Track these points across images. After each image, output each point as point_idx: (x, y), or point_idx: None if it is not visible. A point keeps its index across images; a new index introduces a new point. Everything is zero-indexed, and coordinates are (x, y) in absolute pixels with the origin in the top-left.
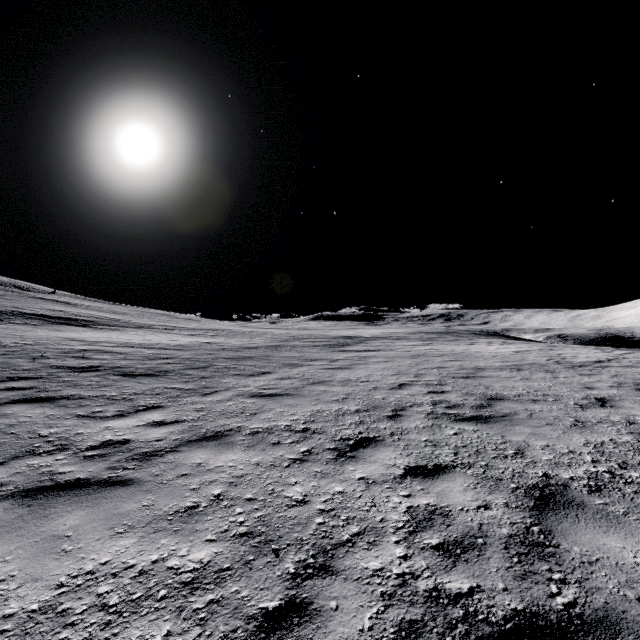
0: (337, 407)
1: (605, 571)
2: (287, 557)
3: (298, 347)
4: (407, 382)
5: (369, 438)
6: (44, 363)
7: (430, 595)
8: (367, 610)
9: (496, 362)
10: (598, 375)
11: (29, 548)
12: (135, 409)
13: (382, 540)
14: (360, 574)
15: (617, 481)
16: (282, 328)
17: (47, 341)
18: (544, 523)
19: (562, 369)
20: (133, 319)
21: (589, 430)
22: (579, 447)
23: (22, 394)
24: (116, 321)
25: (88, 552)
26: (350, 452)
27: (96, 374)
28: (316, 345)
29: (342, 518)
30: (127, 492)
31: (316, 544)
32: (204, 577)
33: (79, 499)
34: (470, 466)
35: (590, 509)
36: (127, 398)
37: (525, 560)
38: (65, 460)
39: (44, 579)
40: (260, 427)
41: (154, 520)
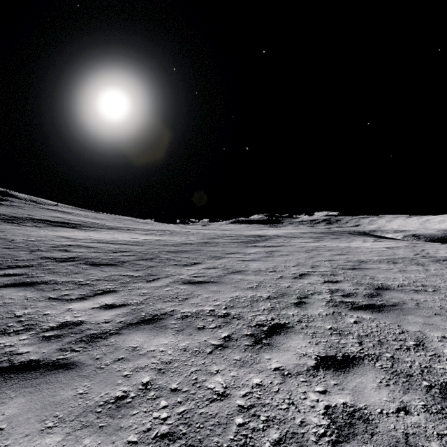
0: (252, 294)
1: None
2: None
3: (221, 243)
4: (306, 272)
5: (280, 324)
6: (37, 255)
7: None
8: None
9: (374, 256)
10: None
11: None
12: (94, 293)
13: None
14: None
15: None
16: (210, 229)
17: (45, 238)
18: None
19: (430, 262)
20: (107, 223)
21: None
22: None
23: (14, 279)
24: (96, 224)
25: None
26: (265, 339)
27: (72, 263)
28: (234, 242)
29: (262, 418)
30: (68, 377)
31: None
32: None
33: (25, 383)
34: (377, 358)
35: None
36: (90, 283)
37: None
38: (27, 340)
39: None
40: (189, 311)
41: (84, 412)
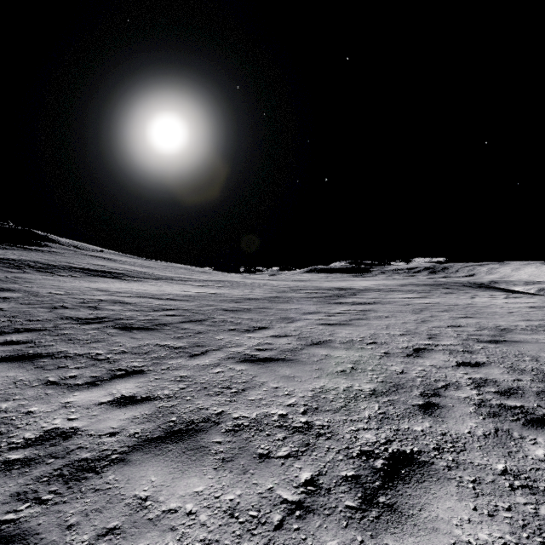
0: (345, 384)
1: None
2: None
3: (295, 299)
4: (423, 346)
5: (405, 455)
6: (58, 313)
7: None
8: None
9: (518, 320)
10: None
11: None
12: (112, 374)
13: None
14: None
15: None
16: (280, 280)
17: (76, 291)
18: None
19: None
20: (157, 272)
21: None
22: None
23: (12, 350)
24: (142, 273)
25: None
26: (383, 492)
27: (97, 326)
28: (312, 297)
29: None
30: None
31: None
32: None
33: None
34: None
35: None
36: (111, 358)
37: None
38: None
39: None
40: (246, 417)
41: None
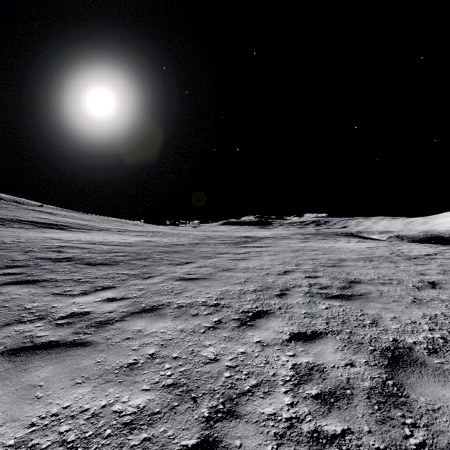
0: (240, 288)
1: (446, 417)
2: (203, 403)
3: (212, 244)
4: (290, 269)
5: (263, 311)
6: (32, 255)
7: (312, 436)
8: (264, 448)
9: (354, 255)
10: (428, 265)
11: (11, 395)
12: (95, 289)
13: (274, 390)
14: (258, 418)
15: (449, 345)
16: (201, 230)
17: (35, 240)
18: (396, 378)
19: (402, 260)
20: (96, 224)
21: (425, 306)
22: (418, 319)
23: (15, 278)
24: (84, 226)
25: (54, 398)
26: (249, 322)
27: (68, 263)
28: (225, 243)
29: (244, 373)
30: (86, 351)
31: (224, 393)
32: (140, 419)
33: (50, 356)
34: (338, 333)
35: (430, 367)
36: (89, 281)
37: (383, 408)
38: (42, 327)
39: (20, 420)
40: (184, 302)
41: (104, 373)
